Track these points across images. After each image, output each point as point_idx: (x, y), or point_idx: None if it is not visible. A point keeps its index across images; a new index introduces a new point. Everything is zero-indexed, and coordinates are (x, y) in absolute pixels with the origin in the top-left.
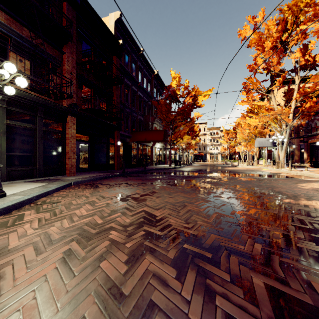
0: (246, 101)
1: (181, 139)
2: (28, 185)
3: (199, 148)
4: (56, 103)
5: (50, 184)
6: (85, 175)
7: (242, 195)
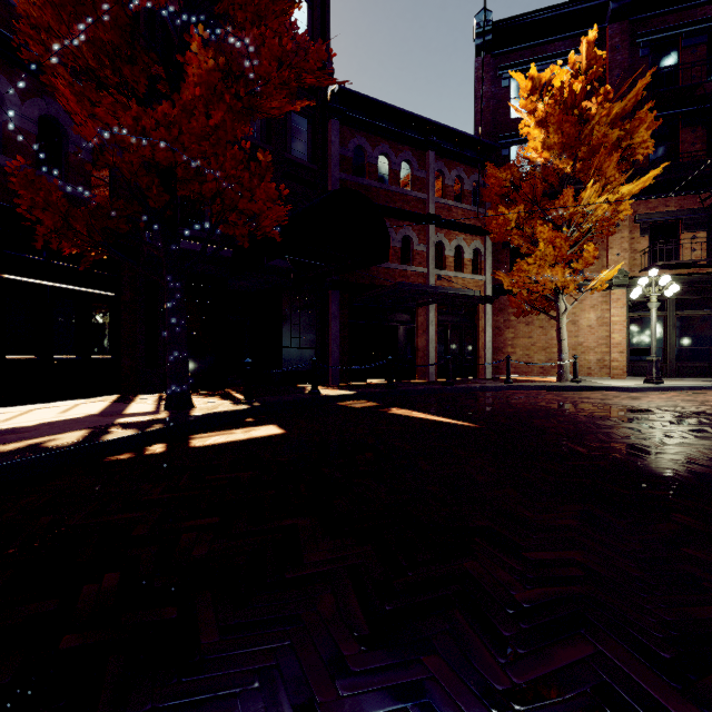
0: None
1: None
2: (693, 382)
3: None
4: None
5: None
6: None
7: None
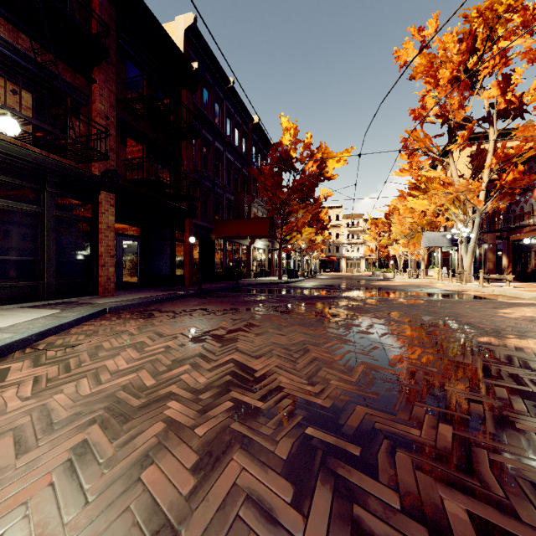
0: (408, 171)
1: (298, 233)
2: (26, 314)
3: (328, 249)
4: (80, 169)
5: (67, 311)
6: (132, 295)
7: (406, 329)
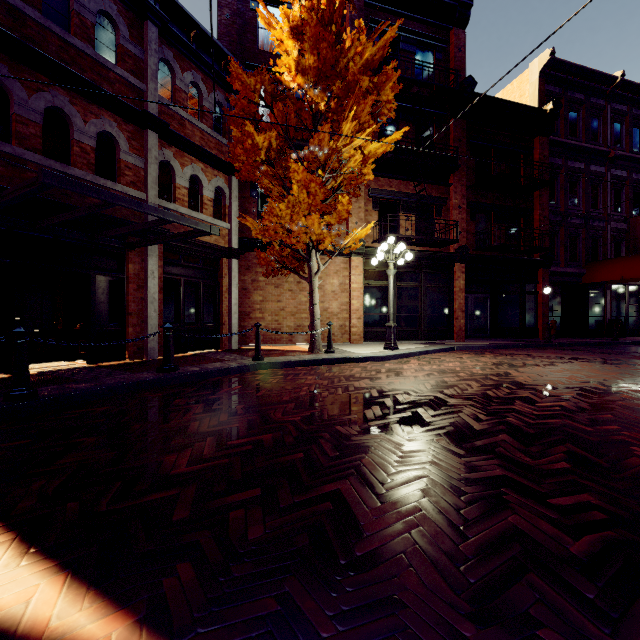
0: None
1: None
2: (413, 345)
3: None
4: (441, 253)
5: (432, 346)
6: (478, 342)
7: None
